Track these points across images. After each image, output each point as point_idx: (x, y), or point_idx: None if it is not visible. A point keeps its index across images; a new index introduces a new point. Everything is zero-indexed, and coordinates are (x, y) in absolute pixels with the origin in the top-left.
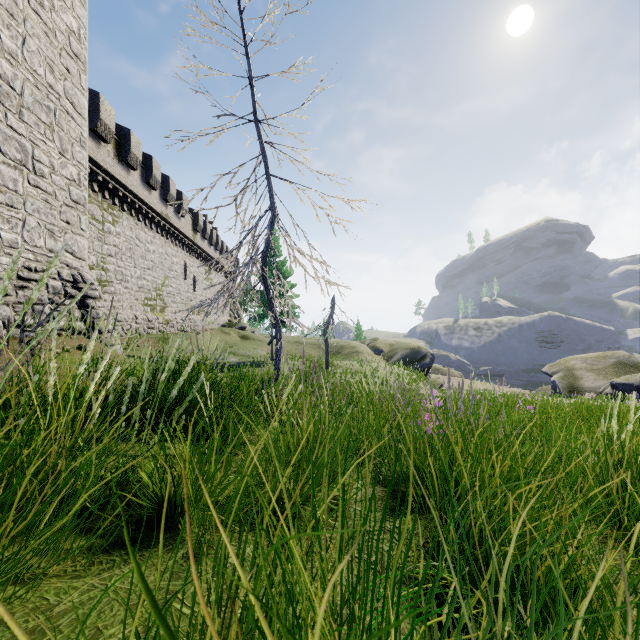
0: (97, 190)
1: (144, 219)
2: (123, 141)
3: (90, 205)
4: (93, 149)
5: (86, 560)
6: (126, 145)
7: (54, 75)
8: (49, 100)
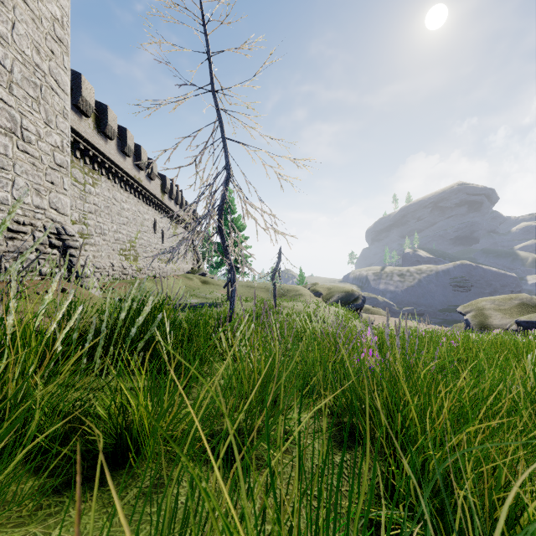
0: (79, 157)
1: (120, 182)
2: (101, 115)
3: (73, 169)
4: (76, 122)
5: (34, 503)
6: (104, 119)
7: (40, 56)
8: (36, 77)
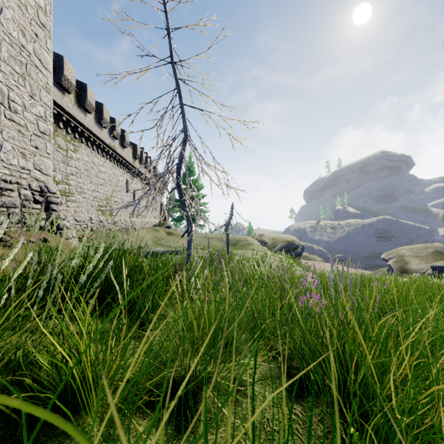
0: (62, 127)
1: (97, 149)
2: (81, 92)
3: (57, 138)
4: (59, 97)
5: None
6: (83, 95)
7: (25, 38)
8: (21, 56)
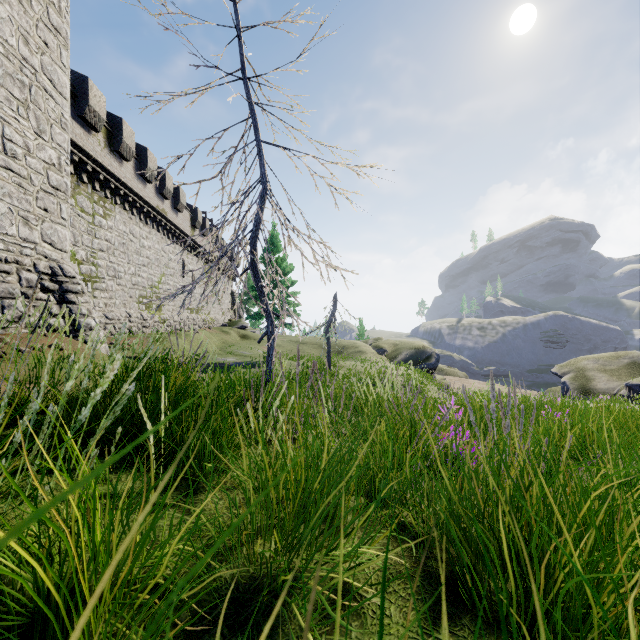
0: (86, 181)
1: (139, 213)
2: (115, 130)
3: (79, 196)
4: (81, 137)
5: None
6: (118, 135)
7: (29, 47)
8: (23, 74)
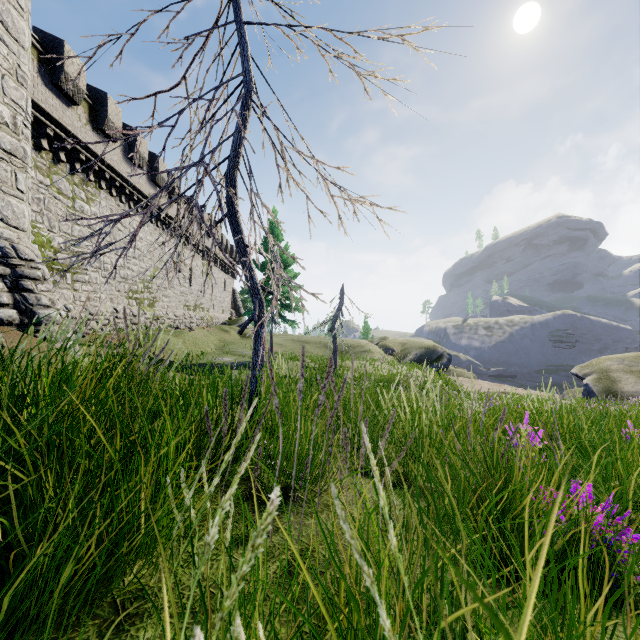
0: (64, 159)
1: (128, 201)
2: (98, 106)
3: (55, 177)
4: (57, 109)
5: None
6: (102, 111)
7: None
8: None
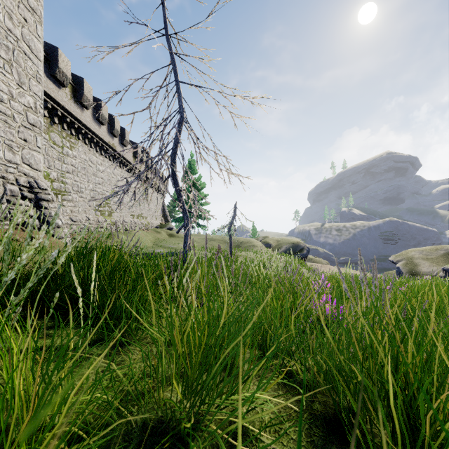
0: (57, 122)
1: (95, 147)
2: (78, 87)
3: (52, 133)
4: (53, 90)
5: None
6: (80, 90)
7: (12, 22)
8: (8, 41)
